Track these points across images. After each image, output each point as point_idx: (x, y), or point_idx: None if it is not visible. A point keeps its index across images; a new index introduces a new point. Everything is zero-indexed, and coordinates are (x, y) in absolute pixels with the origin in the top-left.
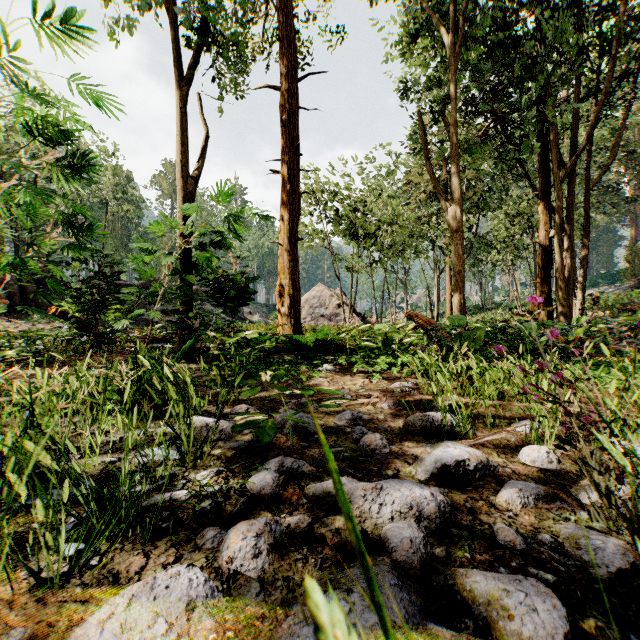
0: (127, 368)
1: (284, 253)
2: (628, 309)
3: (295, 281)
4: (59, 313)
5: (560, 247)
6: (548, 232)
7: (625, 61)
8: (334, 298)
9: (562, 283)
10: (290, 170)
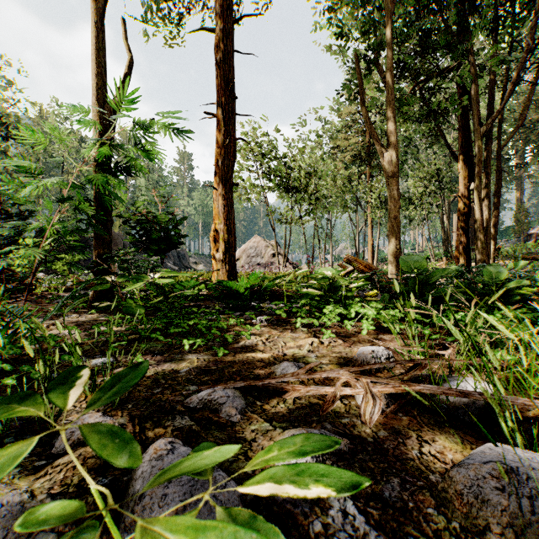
0: None
1: (219, 198)
2: (532, 258)
3: (230, 226)
4: None
5: (480, 199)
6: (467, 186)
7: (537, 28)
8: (269, 248)
9: (481, 232)
10: (225, 112)
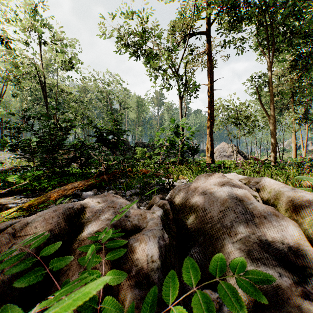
0: (185, 167)
1: (208, 137)
2: None
3: (212, 146)
4: (148, 156)
5: None
6: None
7: None
8: (230, 148)
9: None
10: (210, 111)
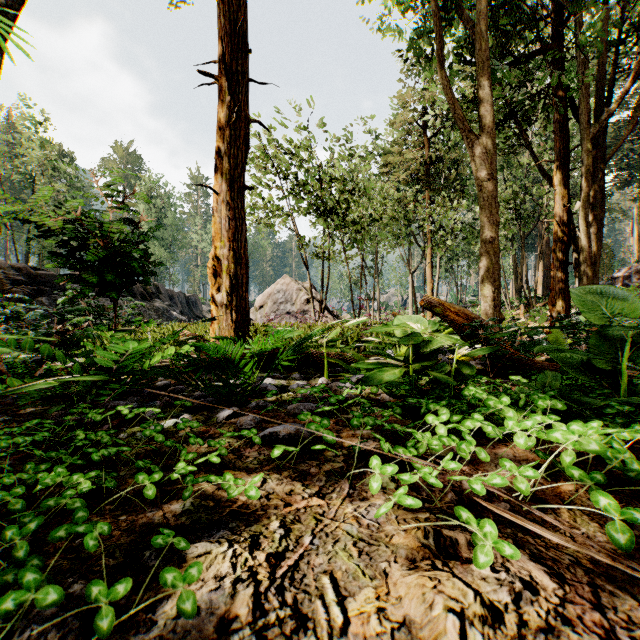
0: None
1: (221, 206)
2: None
3: (239, 252)
4: None
5: (587, 224)
6: (566, 208)
7: None
8: (302, 292)
9: (589, 269)
10: (230, 72)
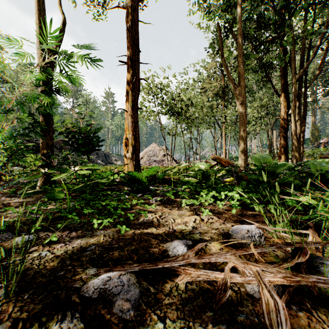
0: None
1: (128, 117)
2: (325, 157)
3: (136, 136)
4: None
5: (294, 120)
6: (286, 111)
7: None
8: (161, 151)
9: (295, 141)
10: (132, 61)
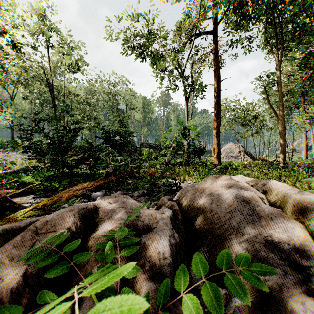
0: (192, 168)
1: (215, 138)
2: None
3: (219, 147)
4: (154, 157)
5: None
6: None
7: None
8: (237, 148)
9: None
10: (217, 111)
